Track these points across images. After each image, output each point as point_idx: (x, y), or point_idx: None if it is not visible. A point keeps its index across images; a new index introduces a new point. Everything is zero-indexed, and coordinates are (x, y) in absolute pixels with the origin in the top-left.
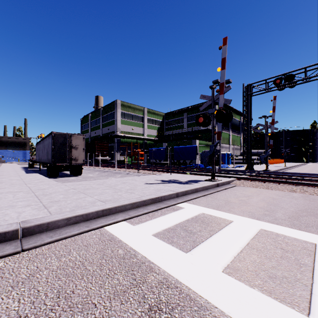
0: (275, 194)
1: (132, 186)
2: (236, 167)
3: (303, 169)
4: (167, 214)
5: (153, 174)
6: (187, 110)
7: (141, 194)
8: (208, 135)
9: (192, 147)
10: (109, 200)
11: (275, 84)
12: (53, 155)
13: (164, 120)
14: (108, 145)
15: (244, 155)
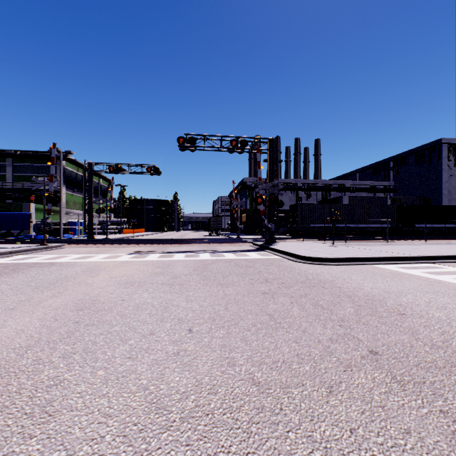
0: (86, 249)
1: None
2: (83, 237)
3: (146, 237)
4: (7, 258)
5: None
6: (13, 155)
7: None
8: None
9: (24, 215)
10: None
11: (110, 170)
12: None
13: None
14: None
15: (86, 225)
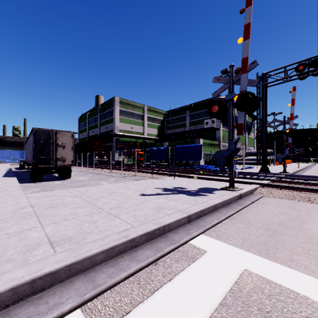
0: None
1: (122, 200)
2: (245, 168)
3: None
4: (176, 275)
5: (153, 177)
6: (189, 107)
7: (130, 219)
8: (212, 134)
9: (197, 147)
10: (66, 241)
11: (297, 71)
12: (34, 155)
13: (165, 119)
14: (106, 145)
15: (258, 155)
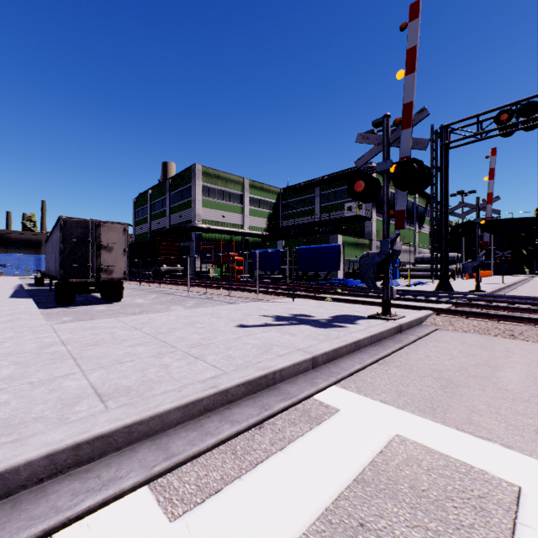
0: None
1: (207, 334)
2: (413, 284)
3: (537, 288)
4: (290, 442)
5: (259, 299)
6: (320, 182)
7: (221, 361)
8: (359, 227)
9: (332, 248)
10: (122, 393)
11: (498, 123)
12: (62, 262)
13: (280, 202)
14: (180, 245)
15: (433, 262)
